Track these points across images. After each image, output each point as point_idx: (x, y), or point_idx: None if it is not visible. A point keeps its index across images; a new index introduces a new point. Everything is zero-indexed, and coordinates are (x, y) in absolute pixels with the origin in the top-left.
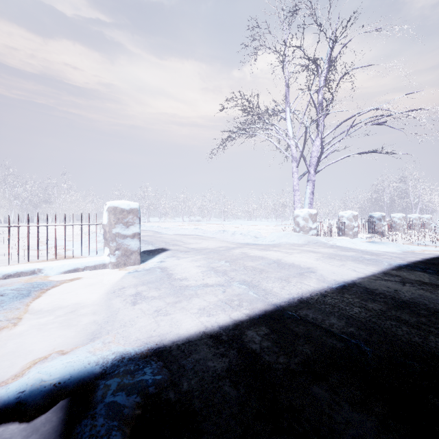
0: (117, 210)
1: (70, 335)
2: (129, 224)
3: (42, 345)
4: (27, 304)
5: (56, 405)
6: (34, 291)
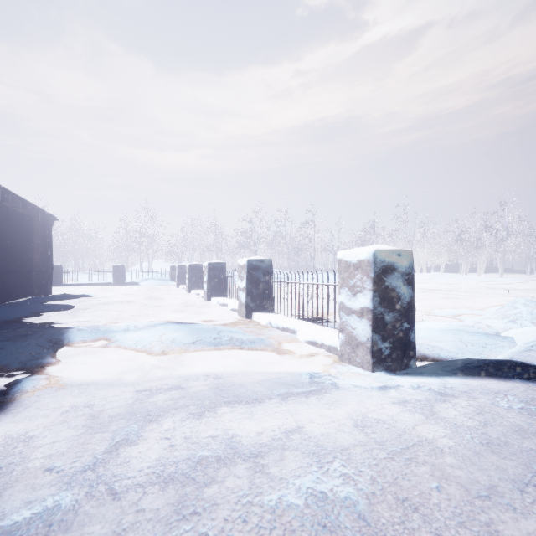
0: (342, 265)
1: (106, 376)
2: (357, 290)
3: (104, 371)
4: (198, 350)
5: (5, 388)
6: (231, 345)
